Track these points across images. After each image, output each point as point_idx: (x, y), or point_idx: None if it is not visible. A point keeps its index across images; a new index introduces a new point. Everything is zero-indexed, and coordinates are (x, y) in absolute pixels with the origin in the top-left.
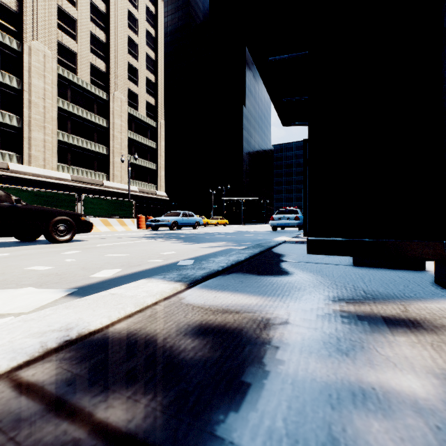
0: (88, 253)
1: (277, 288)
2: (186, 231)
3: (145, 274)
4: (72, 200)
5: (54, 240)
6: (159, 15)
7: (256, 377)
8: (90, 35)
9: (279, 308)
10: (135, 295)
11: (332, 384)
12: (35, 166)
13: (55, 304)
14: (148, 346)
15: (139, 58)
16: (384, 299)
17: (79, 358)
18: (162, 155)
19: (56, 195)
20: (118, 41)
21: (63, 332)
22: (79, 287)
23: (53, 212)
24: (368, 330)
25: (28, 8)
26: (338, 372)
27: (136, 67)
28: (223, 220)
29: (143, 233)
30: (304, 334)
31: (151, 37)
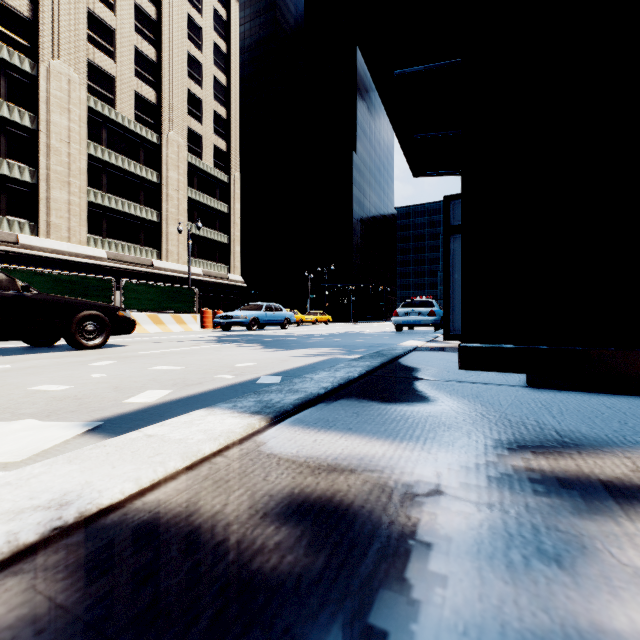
0: (126, 364)
1: (415, 425)
2: (271, 331)
3: (207, 398)
4: (107, 287)
5: (79, 344)
6: (233, 22)
7: (395, 616)
8: (135, 51)
9: (422, 463)
10: (185, 439)
11: (547, 636)
12: (56, 239)
13: (65, 447)
14: (197, 541)
15: (203, 84)
16: (594, 446)
17: (71, 567)
18: (237, 222)
19: (85, 280)
20: (173, 59)
21: (53, 510)
22: (105, 419)
23: (77, 305)
24: (583, 509)
25: (45, 14)
26: (551, 605)
27: (199, 97)
28: (324, 316)
29: (209, 334)
30: (473, 516)
31: (221, 53)
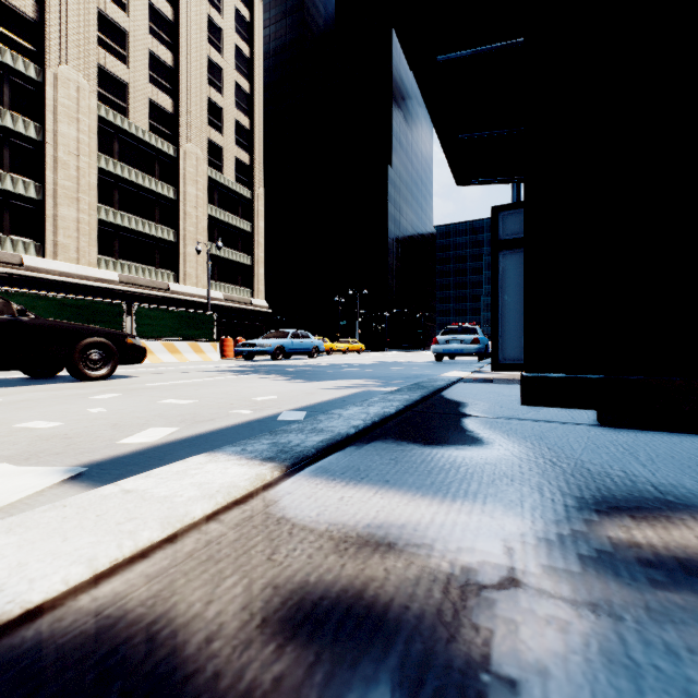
0: (131, 398)
1: (469, 476)
2: (297, 361)
3: (218, 438)
4: (117, 312)
5: (83, 375)
6: (257, 23)
7: None
8: (149, 55)
9: (486, 533)
10: (172, 496)
11: None
12: (64, 261)
13: (36, 499)
14: (154, 673)
15: (224, 91)
16: None
17: None
18: (261, 242)
19: (93, 305)
20: (192, 64)
21: None
22: (94, 463)
23: (80, 331)
24: None
25: (52, 15)
26: None
27: (220, 106)
28: (356, 344)
29: (230, 364)
30: (572, 626)
31: (244, 57)
